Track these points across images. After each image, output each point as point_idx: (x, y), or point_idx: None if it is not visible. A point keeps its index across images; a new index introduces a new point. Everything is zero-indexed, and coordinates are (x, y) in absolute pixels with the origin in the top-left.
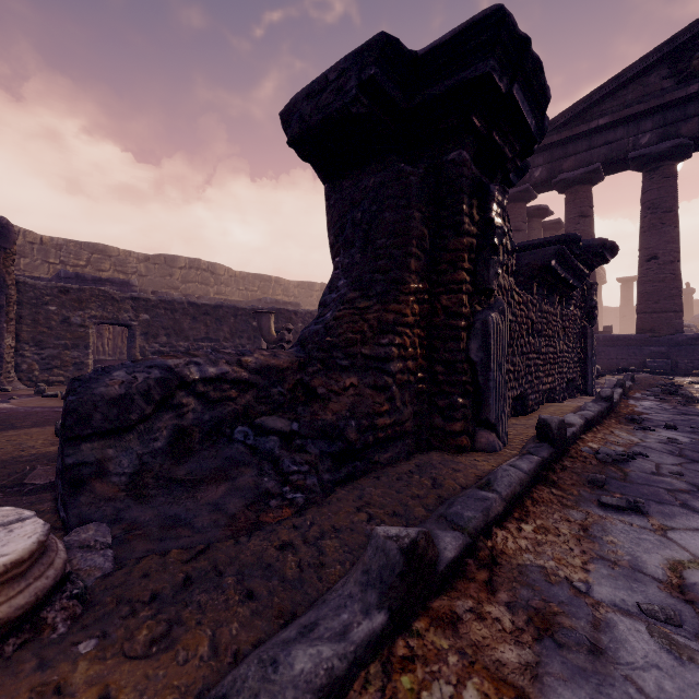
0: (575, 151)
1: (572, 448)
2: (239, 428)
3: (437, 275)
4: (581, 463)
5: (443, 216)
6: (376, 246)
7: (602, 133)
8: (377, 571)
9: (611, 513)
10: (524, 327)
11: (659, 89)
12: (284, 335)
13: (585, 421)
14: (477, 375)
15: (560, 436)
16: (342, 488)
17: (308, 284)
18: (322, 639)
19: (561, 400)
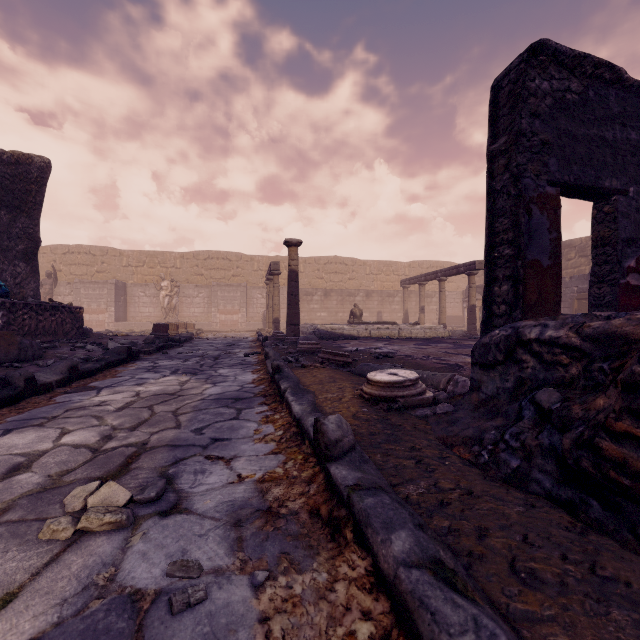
0: None
1: None
2: (537, 391)
3: None
4: None
5: None
6: None
7: None
8: None
9: None
10: None
11: None
12: None
13: None
14: None
15: None
16: (535, 498)
17: None
18: None
19: None
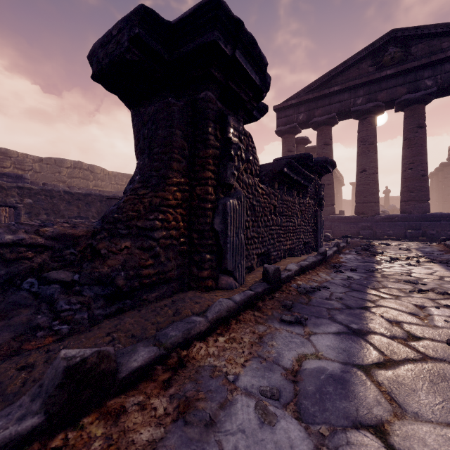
0: (322, 105)
1: (285, 285)
2: (29, 280)
3: (194, 174)
4: (286, 294)
5: (197, 135)
6: (153, 152)
7: (336, 95)
8: (46, 384)
9: (284, 326)
10: (267, 209)
11: (367, 72)
12: None
13: (300, 267)
14: (220, 239)
15: (275, 277)
16: (109, 319)
17: None
18: None
19: (300, 255)
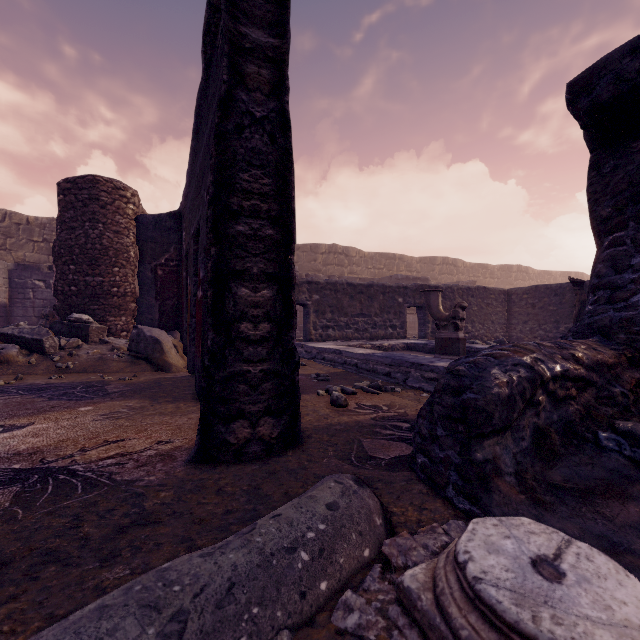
0: None
1: None
2: (601, 434)
3: None
4: None
5: None
6: None
7: None
8: None
9: None
10: None
11: None
12: (458, 313)
13: None
14: None
15: None
16: None
17: (430, 259)
18: None
19: None
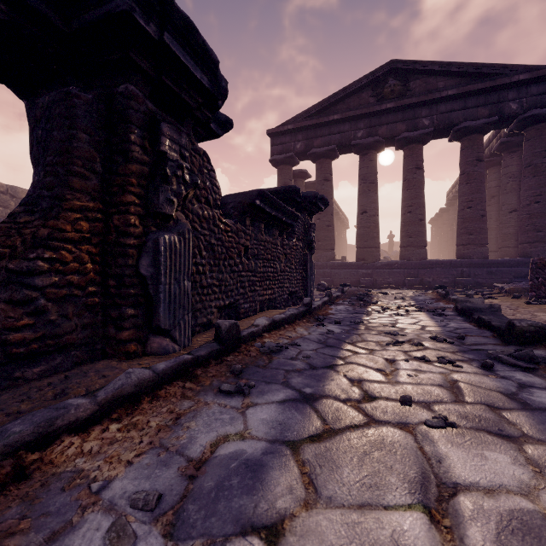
0: (321, 134)
1: (246, 344)
2: None
3: (110, 197)
4: (243, 356)
5: (115, 143)
6: (45, 162)
7: (337, 125)
8: None
9: (219, 398)
10: (234, 250)
11: (367, 102)
12: None
13: (272, 322)
14: (149, 288)
15: (230, 336)
16: None
17: None
18: None
19: (284, 307)
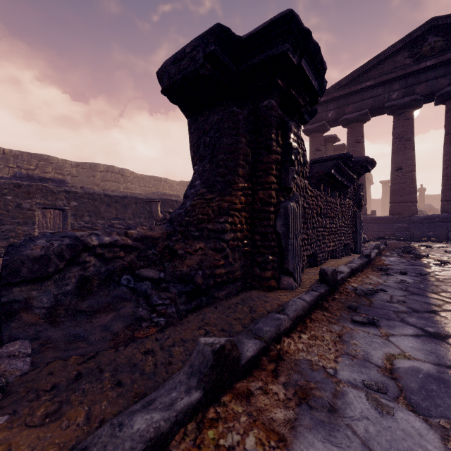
0: (353, 101)
1: (341, 287)
2: (125, 276)
3: (256, 178)
4: (345, 296)
5: (260, 141)
6: (218, 159)
7: (369, 91)
8: (197, 365)
9: (357, 326)
10: (315, 211)
11: (403, 64)
12: (166, 216)
13: (351, 269)
14: (281, 241)
15: (333, 279)
16: (192, 314)
17: (186, 183)
18: (156, 409)
19: (340, 257)
